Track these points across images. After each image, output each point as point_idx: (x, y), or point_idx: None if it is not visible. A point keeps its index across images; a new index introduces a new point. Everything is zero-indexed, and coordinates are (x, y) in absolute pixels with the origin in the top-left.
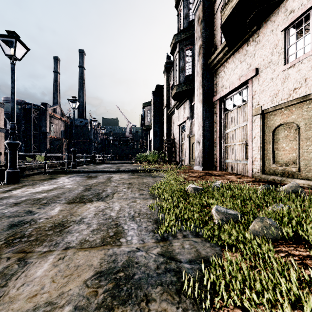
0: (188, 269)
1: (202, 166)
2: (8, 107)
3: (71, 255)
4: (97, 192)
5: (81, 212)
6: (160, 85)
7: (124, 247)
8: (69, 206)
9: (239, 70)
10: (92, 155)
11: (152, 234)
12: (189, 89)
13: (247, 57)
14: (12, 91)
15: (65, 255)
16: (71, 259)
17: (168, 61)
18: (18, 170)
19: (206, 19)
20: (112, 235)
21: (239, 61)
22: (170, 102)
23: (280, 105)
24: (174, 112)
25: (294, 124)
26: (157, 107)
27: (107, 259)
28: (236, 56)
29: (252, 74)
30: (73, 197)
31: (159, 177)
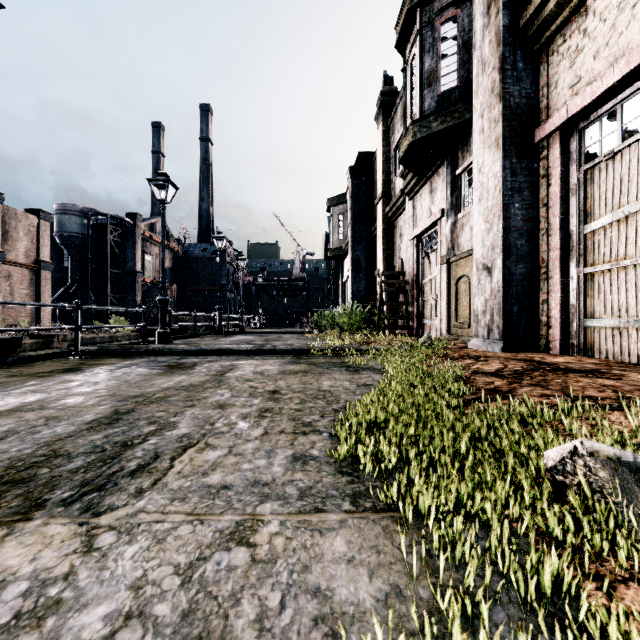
0: None
1: (502, 339)
2: (64, 223)
3: None
4: (129, 434)
5: None
6: (368, 153)
7: None
8: None
9: None
10: (215, 315)
11: None
12: (450, 130)
13: None
14: None
15: None
16: None
17: (387, 88)
18: None
19: None
20: None
21: None
22: (392, 186)
23: None
24: (402, 209)
25: None
26: (361, 203)
27: None
28: None
29: None
30: (0, 465)
31: (369, 372)
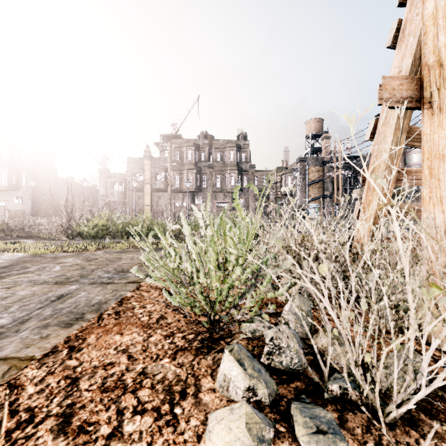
0: None
1: None
2: None
3: None
4: None
5: None
6: None
7: None
8: None
9: (1, 197)
10: None
11: None
12: None
13: (4, 195)
14: None
15: None
16: None
17: None
18: None
19: None
20: None
21: (1, 195)
22: None
23: (13, 209)
24: None
25: (16, 214)
26: None
27: None
28: (0, 193)
29: (6, 201)
30: None
31: None
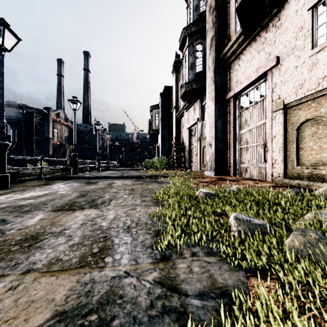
0: (198, 308)
1: (214, 171)
2: (8, 111)
3: (29, 282)
4: (92, 198)
5: (66, 221)
6: (169, 86)
7: (107, 271)
8: (53, 215)
9: (256, 62)
10: (96, 161)
11: (149, 250)
12: (199, 88)
13: (266, 46)
14: (0, 85)
15: (20, 282)
16: (26, 289)
17: (177, 59)
18: (7, 175)
19: (218, 8)
20: (96, 252)
21: (256, 51)
22: (179, 103)
23: (306, 97)
24: (183, 115)
25: (324, 118)
26: (165, 110)
27: (78, 289)
28: (252, 46)
29: (272, 64)
30: (63, 203)
31: (166, 183)
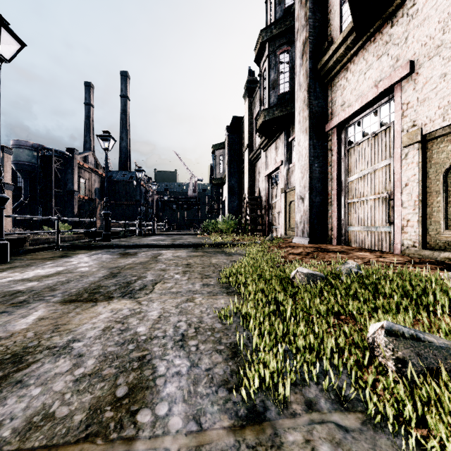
0: None
1: (308, 237)
2: (19, 154)
3: None
4: (127, 280)
5: (79, 323)
6: (239, 117)
7: None
8: (61, 310)
9: (375, 72)
10: (137, 223)
11: (223, 394)
12: (285, 116)
13: (392, 46)
14: None
15: None
16: None
17: (251, 78)
18: (4, 243)
19: None
20: (121, 395)
21: (374, 56)
22: (254, 141)
23: None
24: (260, 156)
25: None
26: (234, 150)
27: None
28: (369, 49)
29: (402, 72)
30: (81, 289)
31: (237, 255)
